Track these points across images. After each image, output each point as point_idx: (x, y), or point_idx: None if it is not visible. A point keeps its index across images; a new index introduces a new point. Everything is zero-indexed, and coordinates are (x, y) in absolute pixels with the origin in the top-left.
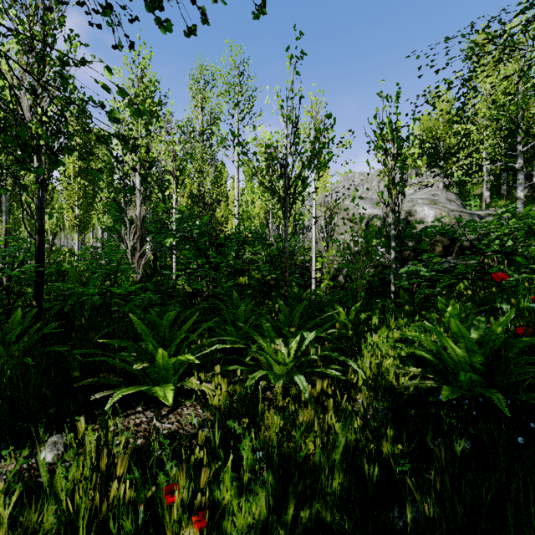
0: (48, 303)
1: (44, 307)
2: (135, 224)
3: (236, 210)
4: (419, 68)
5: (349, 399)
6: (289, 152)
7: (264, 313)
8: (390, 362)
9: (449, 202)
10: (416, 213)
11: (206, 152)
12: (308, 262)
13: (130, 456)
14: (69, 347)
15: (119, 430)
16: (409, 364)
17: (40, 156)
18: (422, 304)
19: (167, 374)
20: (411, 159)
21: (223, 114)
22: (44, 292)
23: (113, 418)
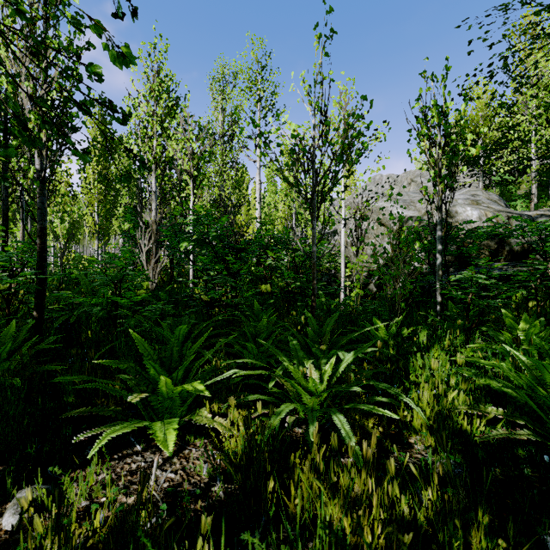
0: (54, 313)
1: (53, 317)
2: (150, 228)
3: (258, 213)
4: (469, 43)
5: (401, 443)
6: (317, 144)
7: (290, 327)
8: (460, 398)
9: (493, 202)
10: (457, 214)
11: (227, 155)
12: (335, 269)
13: (103, 547)
14: (67, 365)
15: (107, 484)
16: (481, 400)
17: (42, 151)
18: (478, 318)
19: (173, 404)
20: (463, 146)
21: (244, 112)
22: (50, 301)
23: (104, 461)
